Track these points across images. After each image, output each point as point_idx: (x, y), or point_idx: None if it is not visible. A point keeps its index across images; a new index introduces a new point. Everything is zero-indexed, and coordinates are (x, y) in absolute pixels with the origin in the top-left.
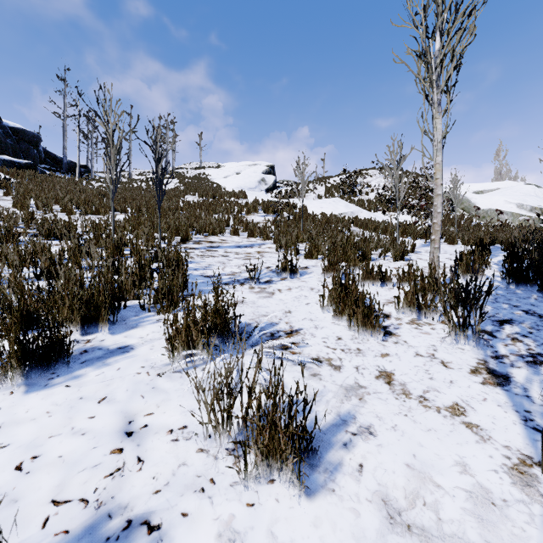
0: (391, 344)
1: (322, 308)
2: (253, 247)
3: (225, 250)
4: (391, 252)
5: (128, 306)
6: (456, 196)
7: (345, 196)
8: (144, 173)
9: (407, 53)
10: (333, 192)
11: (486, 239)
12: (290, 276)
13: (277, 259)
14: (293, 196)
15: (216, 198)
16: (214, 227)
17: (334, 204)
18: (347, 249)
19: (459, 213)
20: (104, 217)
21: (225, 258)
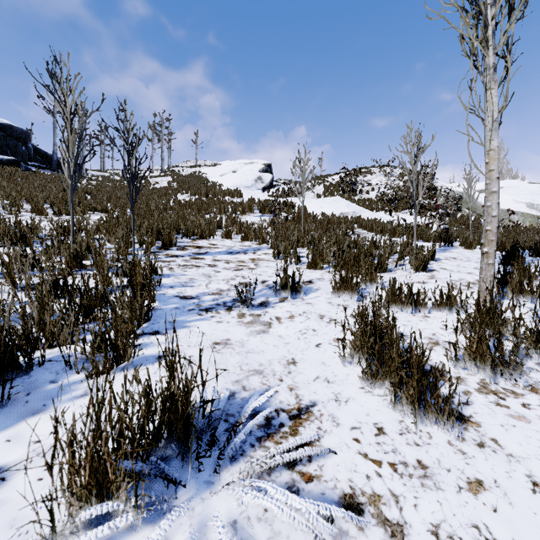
0: (474, 448)
1: (342, 358)
2: (246, 253)
3: (213, 258)
4: (406, 259)
5: (49, 360)
6: (470, 195)
7: (345, 195)
8: (139, 171)
9: (448, 4)
10: (332, 190)
11: (509, 243)
12: (291, 295)
13: (274, 269)
14: (290, 195)
15: (209, 197)
16: (203, 230)
17: (335, 203)
18: (359, 258)
19: (464, 213)
20: (80, 218)
21: (212, 269)
